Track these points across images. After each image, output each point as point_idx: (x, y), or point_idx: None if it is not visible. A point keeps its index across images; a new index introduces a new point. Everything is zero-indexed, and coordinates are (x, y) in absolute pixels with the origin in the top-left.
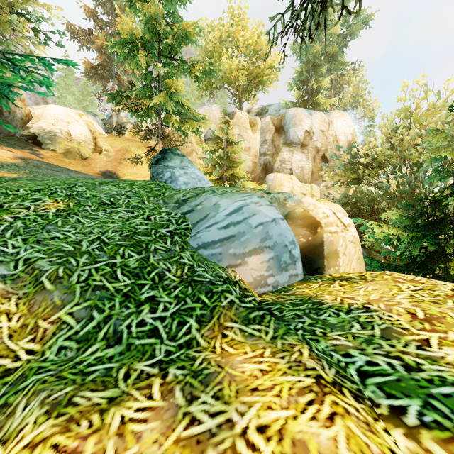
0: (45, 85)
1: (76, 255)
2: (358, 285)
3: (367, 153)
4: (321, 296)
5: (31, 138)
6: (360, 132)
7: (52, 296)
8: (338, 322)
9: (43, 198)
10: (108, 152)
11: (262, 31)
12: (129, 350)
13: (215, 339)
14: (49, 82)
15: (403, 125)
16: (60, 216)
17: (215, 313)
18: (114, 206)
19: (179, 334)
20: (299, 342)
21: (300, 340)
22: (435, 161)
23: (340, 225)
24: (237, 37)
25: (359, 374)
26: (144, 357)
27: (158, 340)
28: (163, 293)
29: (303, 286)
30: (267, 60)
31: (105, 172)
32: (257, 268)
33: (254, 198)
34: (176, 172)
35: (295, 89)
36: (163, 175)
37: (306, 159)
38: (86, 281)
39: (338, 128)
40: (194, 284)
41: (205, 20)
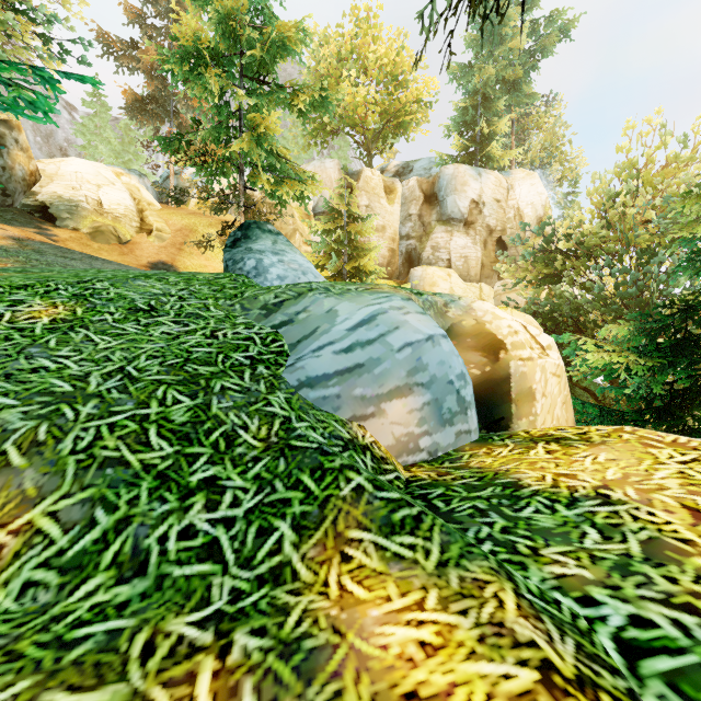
0: (42, 110)
1: (77, 400)
2: (579, 451)
3: (568, 235)
4: (516, 471)
5: (39, 210)
6: (556, 203)
7: (20, 479)
8: (556, 525)
9: (31, 299)
10: (162, 232)
11: (403, 44)
12: (160, 589)
13: (327, 565)
14: (48, 105)
15: (627, 190)
16: (56, 330)
17: (328, 510)
18: (155, 313)
19: (260, 554)
20: (494, 577)
21: (494, 570)
22: (685, 243)
23: (536, 348)
24: (364, 54)
25: (620, 648)
26: (188, 603)
27: (218, 566)
28: (233, 471)
29: (482, 451)
30: (411, 90)
31: (156, 264)
32: (401, 421)
33: (396, 300)
34: (266, 259)
35: (455, 135)
36: (243, 264)
37: (472, 245)
38: (88, 449)
39: (523, 197)
40: (291, 453)
41: (314, 27)
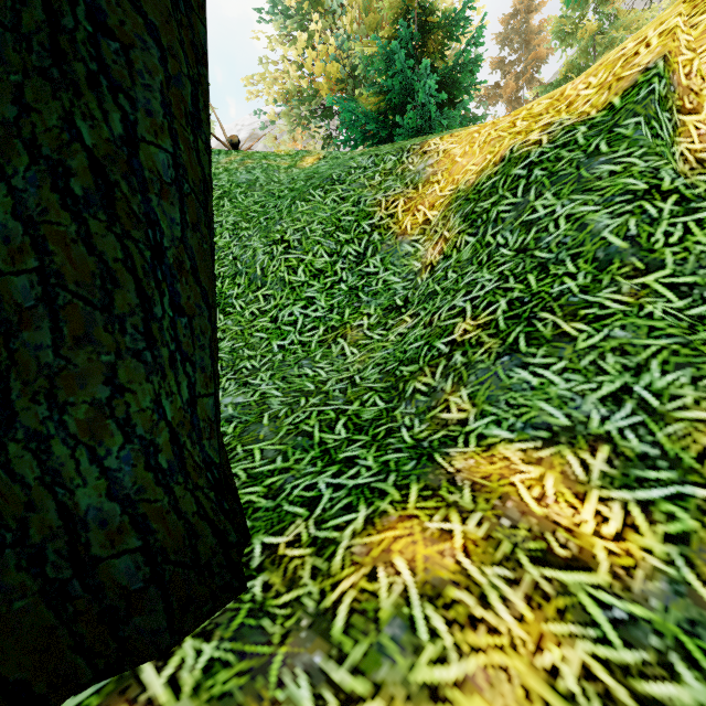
0: None
1: None
2: None
3: None
4: None
5: None
6: None
7: None
8: None
9: None
10: None
11: None
12: None
13: None
14: None
15: None
16: None
17: None
18: None
19: None
20: None
21: None
22: None
23: None
24: None
25: None
26: None
27: None
28: None
29: None
30: None
31: None
32: None
33: None
34: None
35: None
36: None
37: None
38: None
39: None
40: None
41: None
